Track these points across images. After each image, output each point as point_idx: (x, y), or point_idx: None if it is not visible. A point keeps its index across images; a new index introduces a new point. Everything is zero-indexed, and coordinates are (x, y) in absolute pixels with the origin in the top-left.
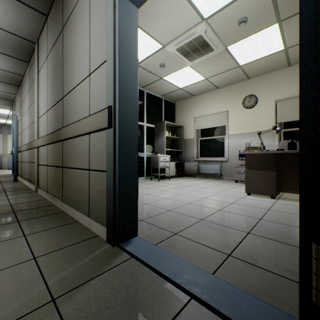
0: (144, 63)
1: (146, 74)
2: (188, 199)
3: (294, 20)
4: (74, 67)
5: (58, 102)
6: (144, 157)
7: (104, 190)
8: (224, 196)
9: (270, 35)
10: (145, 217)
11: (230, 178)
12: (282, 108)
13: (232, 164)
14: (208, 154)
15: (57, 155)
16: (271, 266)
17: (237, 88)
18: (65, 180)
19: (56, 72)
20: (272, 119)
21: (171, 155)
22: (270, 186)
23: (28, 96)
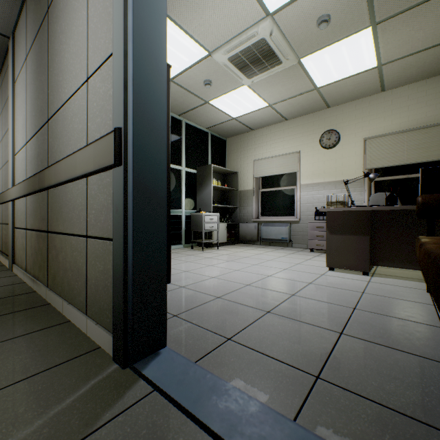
0: (182, 78)
1: (184, 95)
2: (246, 278)
3: (393, 24)
4: (65, 70)
5: (41, 128)
6: (181, 216)
7: (109, 271)
8: (297, 273)
9: (360, 45)
10: (180, 310)
11: (303, 245)
12: (373, 149)
13: (306, 226)
14: (273, 212)
15: (40, 212)
16: (388, 396)
17: (312, 120)
18: (52, 252)
19: (38, 80)
20: (359, 163)
21: (220, 213)
22: (362, 257)
23: (0, 122)
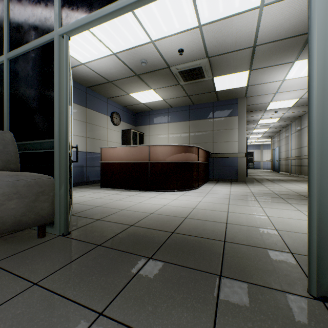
0: None
1: None
2: None
3: None
4: (304, 142)
5: (299, 148)
6: None
7: None
8: None
9: None
10: None
11: None
12: None
13: None
14: None
15: (298, 162)
16: None
17: None
18: (301, 169)
19: (298, 139)
20: None
21: None
22: None
23: (284, 139)
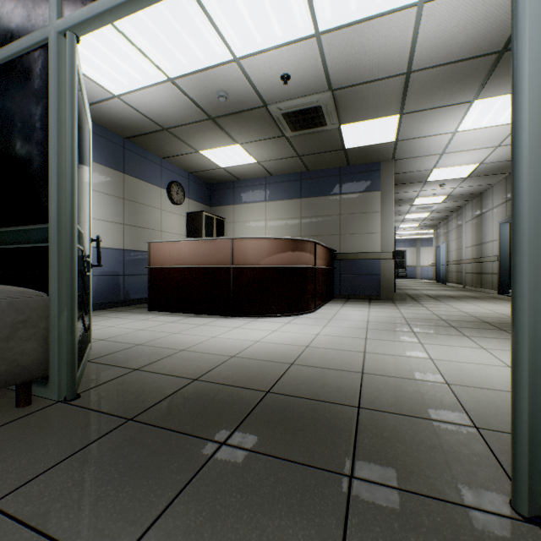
0: None
1: None
2: None
3: None
4: (486, 235)
5: (478, 244)
6: None
7: (496, 280)
8: None
9: None
10: None
11: None
12: None
13: None
14: None
15: (478, 268)
16: None
17: None
18: (482, 279)
19: (477, 230)
20: None
21: None
22: None
23: (454, 231)
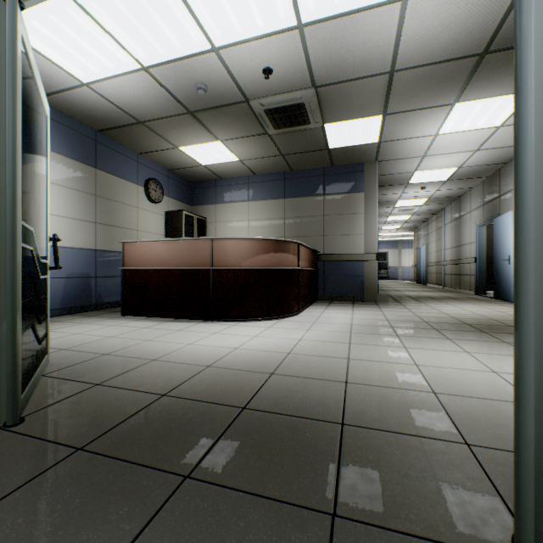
0: None
1: None
2: None
3: None
4: (464, 237)
5: (457, 246)
6: None
7: (474, 281)
8: None
9: None
10: None
11: None
12: None
13: None
14: None
15: (456, 269)
16: None
17: None
18: (460, 280)
19: (456, 233)
20: None
21: None
22: None
23: (434, 233)
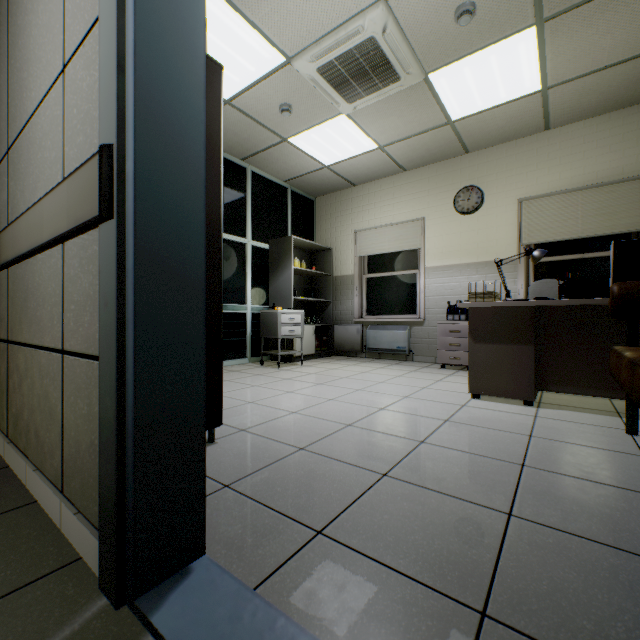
0: (245, 100)
1: (249, 127)
2: (345, 412)
3: (569, 22)
4: (31, 58)
5: None
6: (246, 314)
7: (97, 416)
8: (425, 403)
9: (518, 54)
10: (236, 474)
11: (429, 358)
12: (532, 215)
13: (433, 329)
14: (384, 308)
15: None
16: None
17: (442, 171)
18: (13, 377)
19: None
20: (512, 237)
21: (305, 310)
22: (523, 378)
23: None
